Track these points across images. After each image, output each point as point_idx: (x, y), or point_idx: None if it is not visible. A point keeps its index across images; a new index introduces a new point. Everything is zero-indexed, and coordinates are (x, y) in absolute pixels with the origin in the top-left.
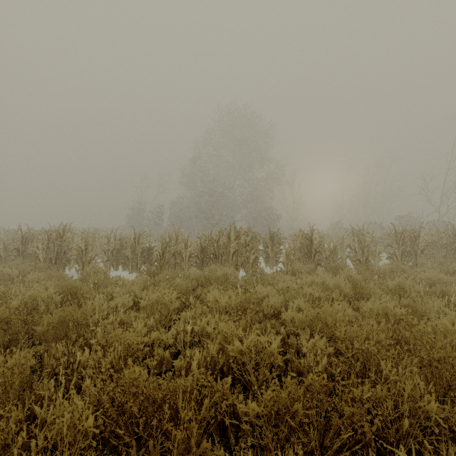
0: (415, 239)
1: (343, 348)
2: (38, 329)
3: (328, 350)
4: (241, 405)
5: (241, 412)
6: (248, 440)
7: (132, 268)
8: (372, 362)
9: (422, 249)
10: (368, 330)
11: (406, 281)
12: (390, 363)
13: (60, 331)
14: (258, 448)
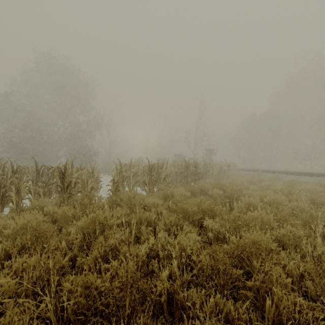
0: (161, 170)
1: None
2: None
3: None
4: None
5: None
6: None
7: None
8: None
9: (164, 177)
10: None
11: (100, 216)
12: None
13: None
14: None
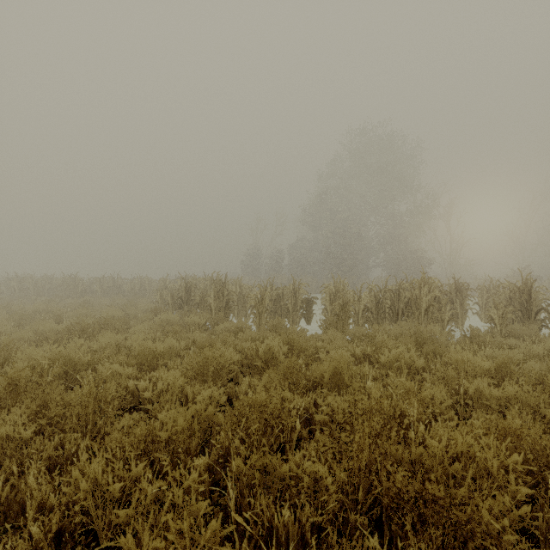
0: None
1: None
2: (325, 376)
3: None
4: None
5: None
6: None
7: (293, 321)
8: None
9: None
10: None
11: None
12: None
13: (333, 380)
14: None
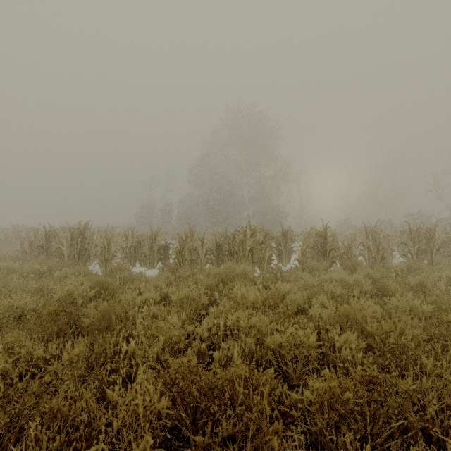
0: (431, 237)
1: (374, 343)
2: (85, 321)
3: (360, 345)
4: (293, 393)
5: (292, 400)
6: (298, 427)
7: (149, 264)
8: (409, 356)
9: (438, 247)
10: (402, 326)
11: (428, 279)
12: (432, 357)
13: (103, 323)
14: (307, 434)
